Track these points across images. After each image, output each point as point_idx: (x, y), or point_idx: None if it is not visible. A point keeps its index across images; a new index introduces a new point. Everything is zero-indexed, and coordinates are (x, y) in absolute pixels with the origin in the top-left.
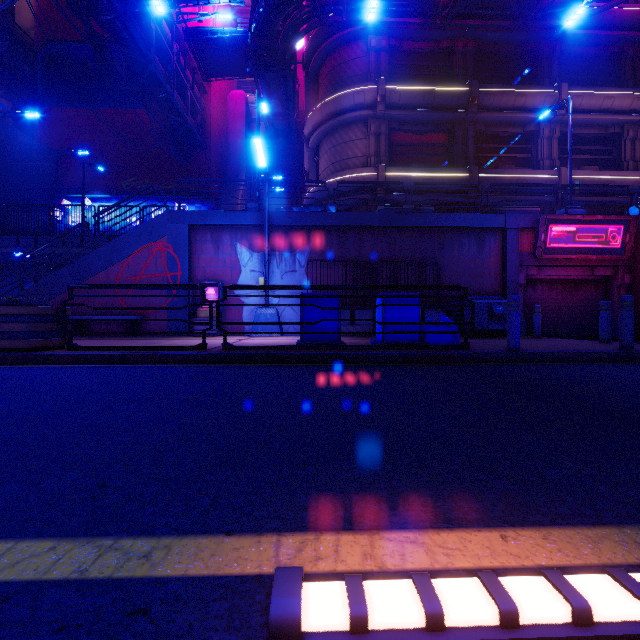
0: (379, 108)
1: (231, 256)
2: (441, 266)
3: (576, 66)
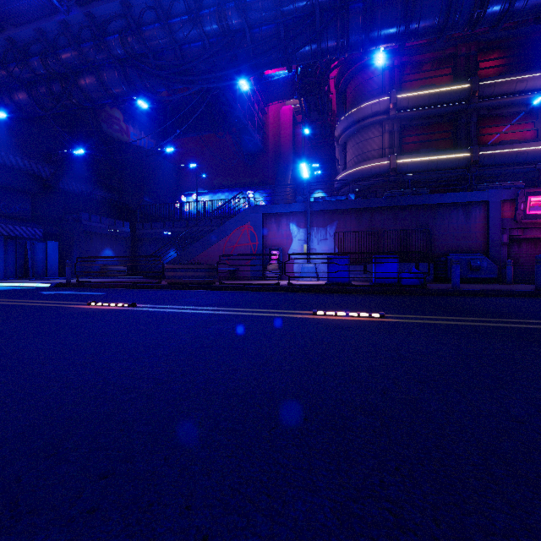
0: (391, 113)
1: (286, 231)
2: (434, 232)
3: None
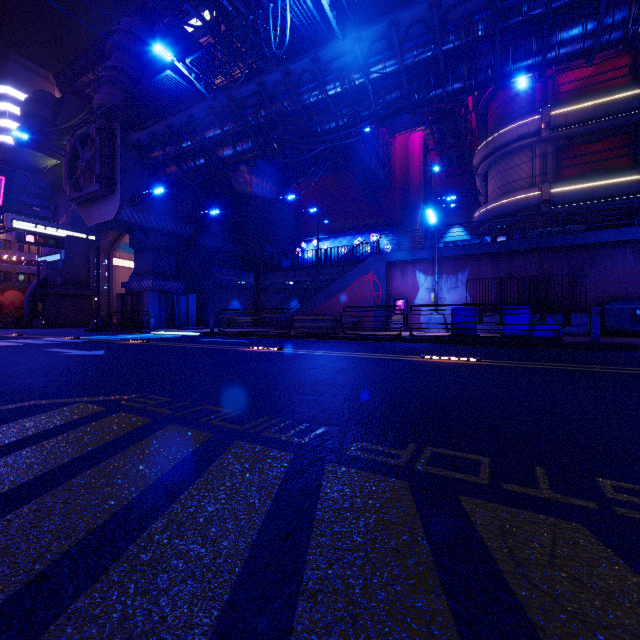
0: (543, 134)
1: (412, 280)
2: (591, 276)
3: None
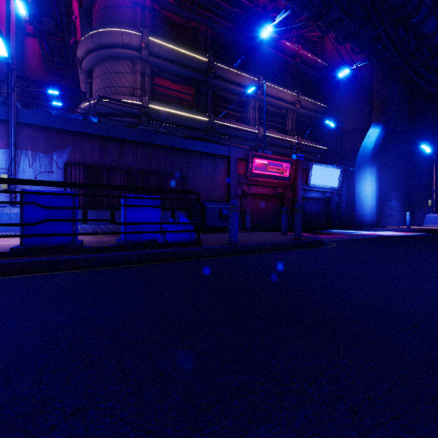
0: (144, 52)
1: None
2: (188, 179)
3: (266, 69)
